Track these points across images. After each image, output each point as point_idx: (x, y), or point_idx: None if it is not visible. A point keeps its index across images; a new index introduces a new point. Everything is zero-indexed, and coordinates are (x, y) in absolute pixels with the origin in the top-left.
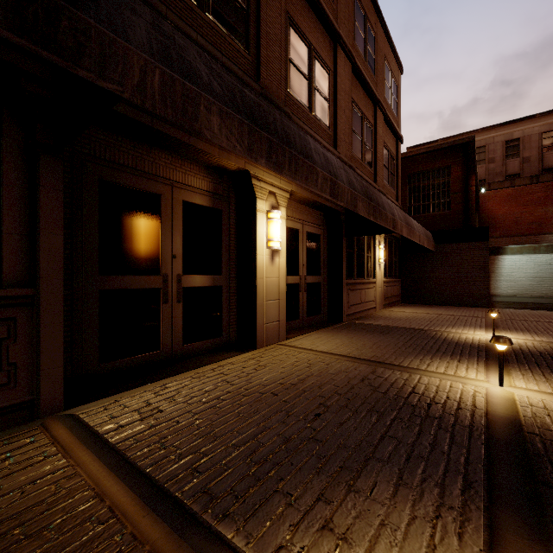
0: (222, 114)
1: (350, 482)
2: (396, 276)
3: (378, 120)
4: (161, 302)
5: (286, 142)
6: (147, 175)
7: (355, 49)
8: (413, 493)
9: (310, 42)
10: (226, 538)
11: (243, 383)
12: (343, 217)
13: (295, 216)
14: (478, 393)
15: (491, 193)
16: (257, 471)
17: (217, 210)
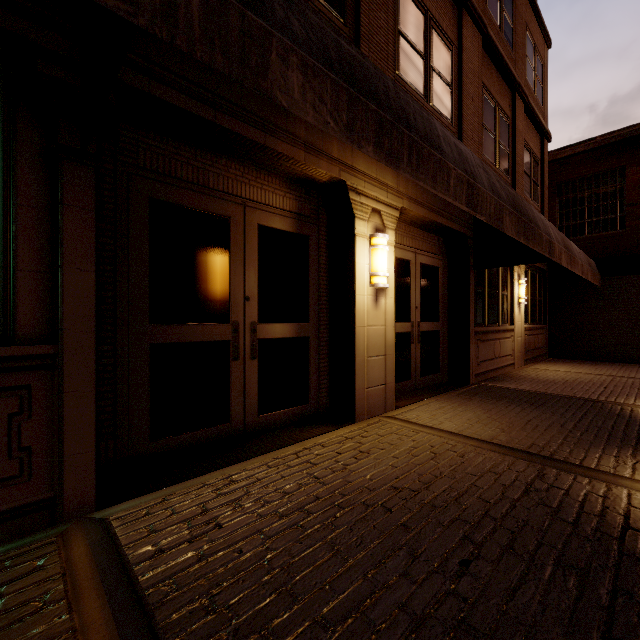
0: (306, 69)
1: None
2: (540, 322)
3: (516, 111)
4: (229, 359)
5: (404, 121)
6: (212, 192)
7: (487, 15)
8: None
9: (426, 8)
10: None
11: (338, 481)
12: (471, 242)
13: (405, 243)
14: None
15: None
16: None
17: (303, 236)
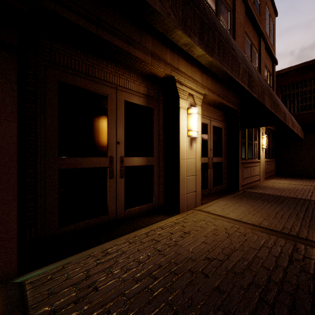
0: None
1: None
2: (272, 157)
3: (261, 47)
4: (107, 178)
5: (215, 28)
6: (97, 80)
7: None
8: None
9: None
10: None
11: (172, 253)
12: (239, 115)
13: (205, 114)
14: None
15: None
16: None
17: (150, 108)
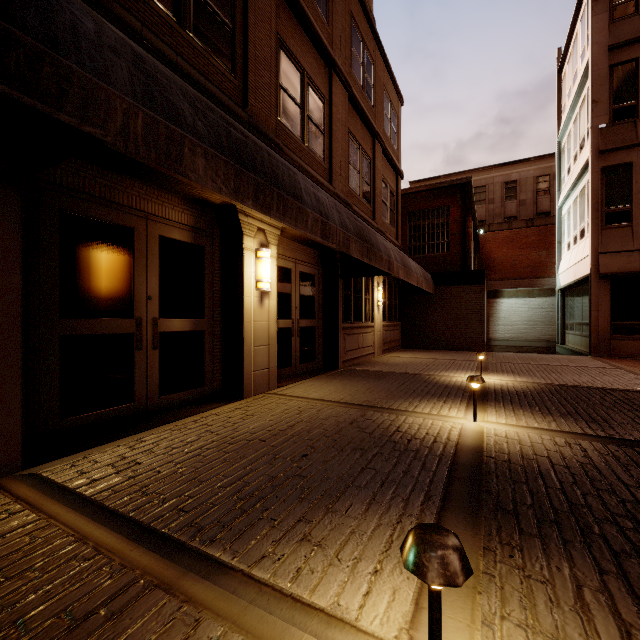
0: (207, 156)
1: (329, 506)
2: (396, 320)
3: (376, 154)
4: (134, 349)
5: (274, 182)
6: (117, 206)
7: (352, 77)
8: (382, 508)
9: (303, 68)
10: (214, 557)
11: (229, 432)
12: (339, 256)
13: (287, 254)
14: (454, 428)
15: (490, 235)
16: (243, 505)
17: (199, 246)
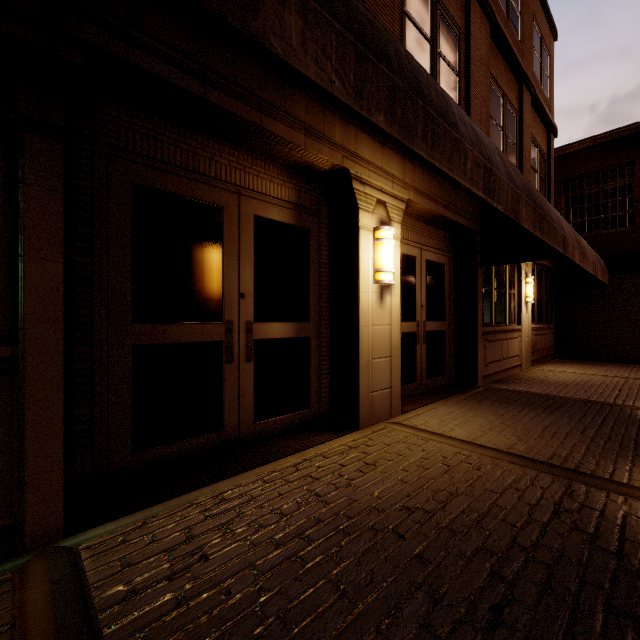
0: (307, 13)
1: None
2: (547, 321)
3: (524, 103)
4: (222, 362)
5: (418, 92)
6: (203, 179)
7: (494, 2)
8: None
9: None
10: None
11: (342, 500)
12: (478, 238)
13: (410, 238)
14: None
15: None
16: None
17: (302, 229)
